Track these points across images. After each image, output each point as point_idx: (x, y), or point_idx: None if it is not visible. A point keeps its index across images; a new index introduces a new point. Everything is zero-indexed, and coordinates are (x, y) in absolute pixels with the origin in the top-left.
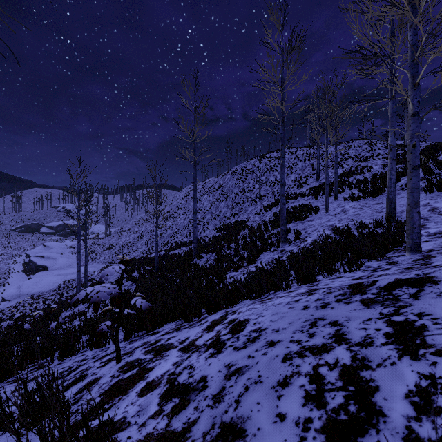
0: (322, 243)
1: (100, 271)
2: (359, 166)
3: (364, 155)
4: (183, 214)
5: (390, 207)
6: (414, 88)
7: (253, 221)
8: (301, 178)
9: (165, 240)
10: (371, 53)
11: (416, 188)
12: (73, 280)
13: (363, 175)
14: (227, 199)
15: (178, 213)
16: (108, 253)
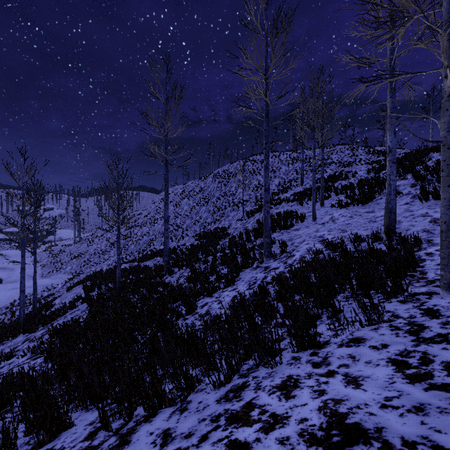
0: (313, 261)
1: (65, 283)
2: (343, 171)
3: (347, 160)
4: (161, 219)
5: (390, 218)
6: None
7: (234, 228)
8: (285, 182)
9: (141, 248)
10: (394, 4)
11: None
12: (31, 294)
13: (348, 181)
14: (208, 203)
15: (156, 218)
16: (76, 262)
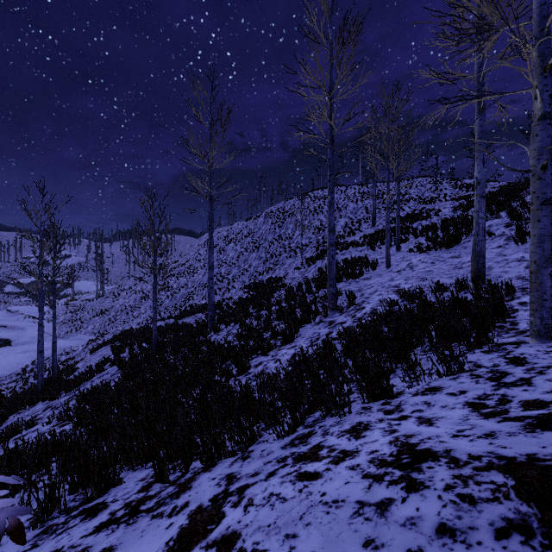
0: (387, 313)
1: (86, 345)
2: (424, 209)
3: (428, 195)
4: (202, 268)
5: (478, 263)
6: (544, 73)
7: (291, 278)
8: (353, 223)
9: (177, 303)
10: (477, 16)
11: (547, 236)
12: (47, 358)
13: (430, 220)
14: (259, 248)
15: (195, 267)
16: (100, 320)
